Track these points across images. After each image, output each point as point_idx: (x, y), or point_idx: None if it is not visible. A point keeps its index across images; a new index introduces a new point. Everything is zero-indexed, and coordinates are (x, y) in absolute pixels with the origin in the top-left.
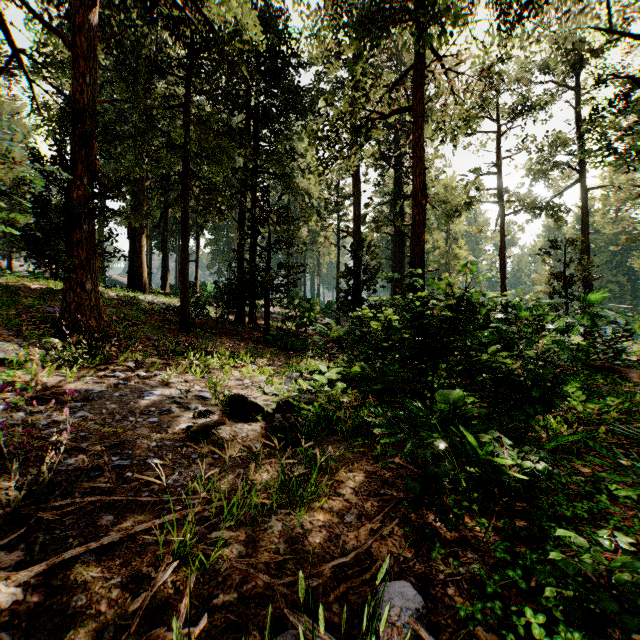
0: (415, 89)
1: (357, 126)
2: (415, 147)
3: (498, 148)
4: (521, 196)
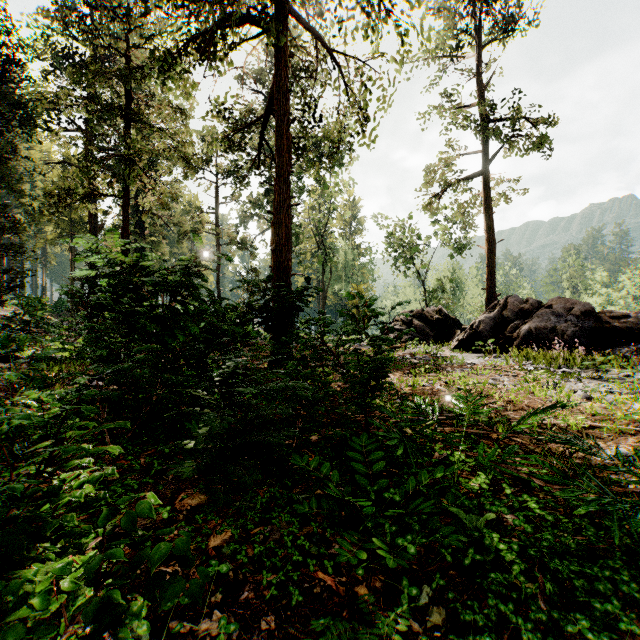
0: (124, 189)
1: (85, 196)
2: (123, 222)
3: (216, 196)
4: (229, 234)
